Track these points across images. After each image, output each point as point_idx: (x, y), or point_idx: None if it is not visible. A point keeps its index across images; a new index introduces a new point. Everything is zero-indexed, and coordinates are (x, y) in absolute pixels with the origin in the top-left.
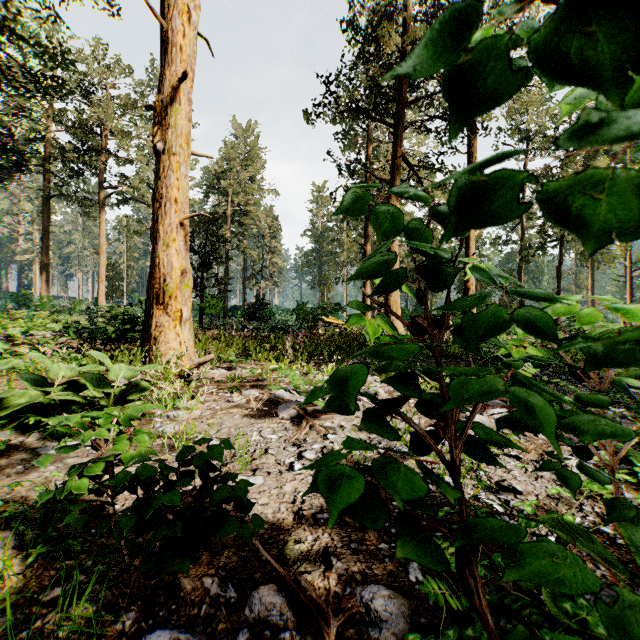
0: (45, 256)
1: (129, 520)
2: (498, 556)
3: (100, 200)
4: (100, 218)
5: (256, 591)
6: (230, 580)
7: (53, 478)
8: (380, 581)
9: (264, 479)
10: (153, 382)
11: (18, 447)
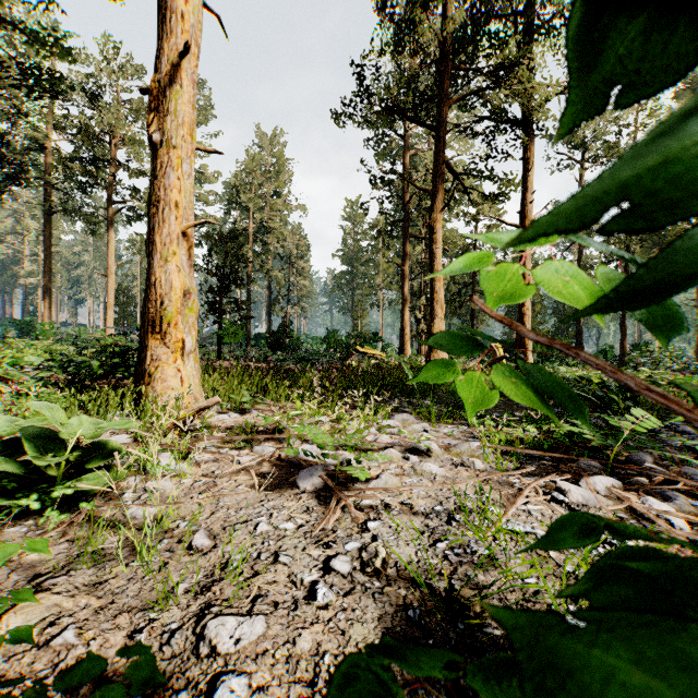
0: (48, 279)
1: None
2: None
3: (108, 216)
4: (108, 236)
5: None
6: None
7: None
8: None
9: (267, 622)
10: (140, 433)
11: None
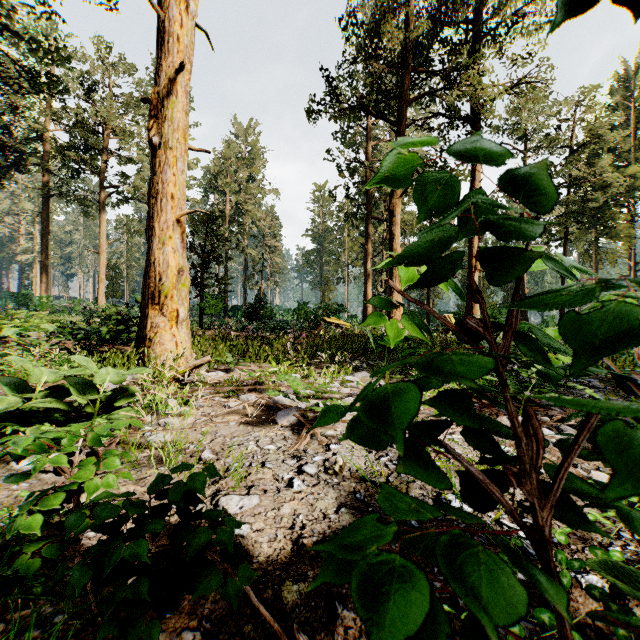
0: (45, 256)
1: (83, 575)
2: (541, 611)
3: (100, 199)
4: (100, 217)
5: None
6: (215, 634)
7: (24, 497)
8: None
9: (260, 499)
10: (146, 386)
11: None
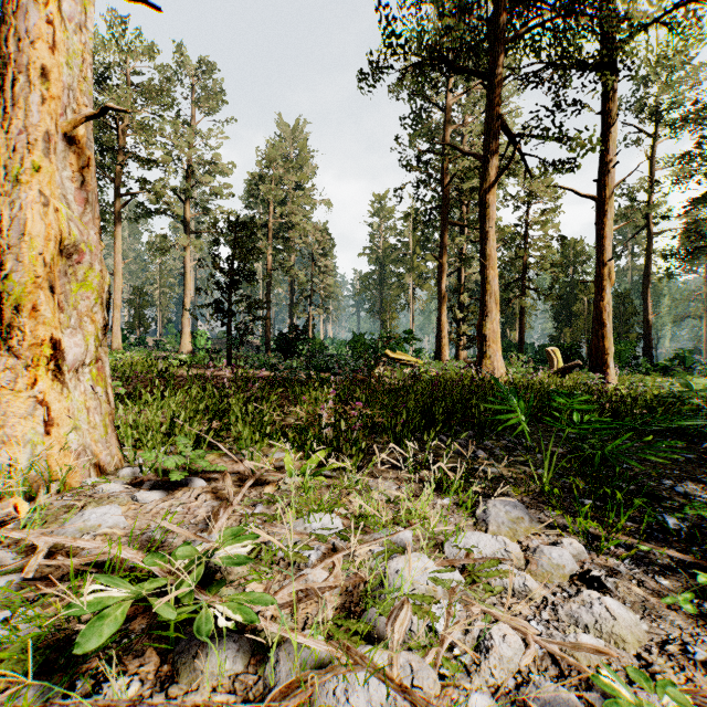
0: None
1: None
2: None
3: (114, 209)
4: (114, 231)
5: None
6: None
7: None
8: None
9: None
10: None
11: None
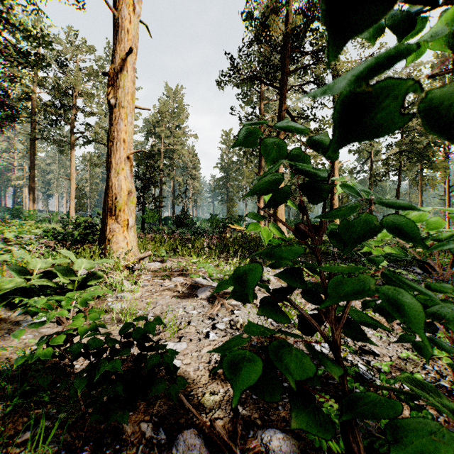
0: (32, 181)
1: (82, 381)
2: None
3: (71, 141)
4: (71, 154)
5: (181, 434)
6: (161, 425)
7: (31, 344)
8: (275, 425)
9: (187, 344)
10: (107, 272)
11: (6, 320)
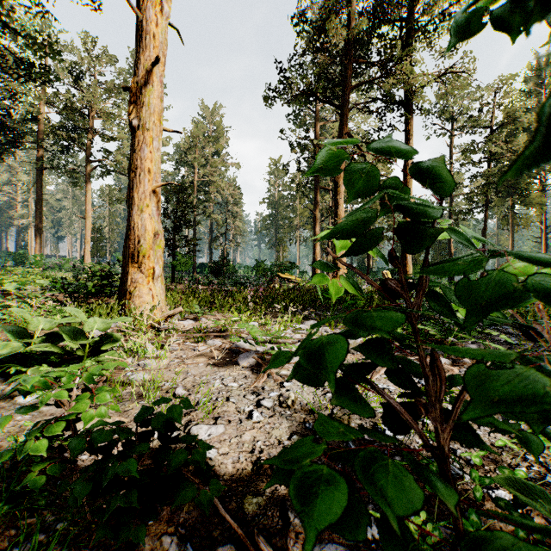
0: (38, 220)
1: (83, 488)
2: None
3: (86, 172)
4: (86, 187)
5: None
6: (189, 538)
7: (27, 427)
8: (337, 539)
9: (225, 428)
10: (127, 332)
11: None
